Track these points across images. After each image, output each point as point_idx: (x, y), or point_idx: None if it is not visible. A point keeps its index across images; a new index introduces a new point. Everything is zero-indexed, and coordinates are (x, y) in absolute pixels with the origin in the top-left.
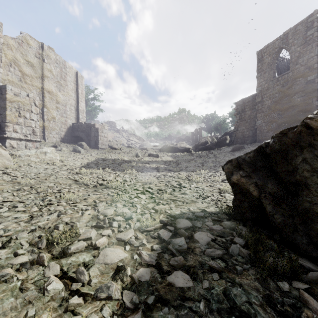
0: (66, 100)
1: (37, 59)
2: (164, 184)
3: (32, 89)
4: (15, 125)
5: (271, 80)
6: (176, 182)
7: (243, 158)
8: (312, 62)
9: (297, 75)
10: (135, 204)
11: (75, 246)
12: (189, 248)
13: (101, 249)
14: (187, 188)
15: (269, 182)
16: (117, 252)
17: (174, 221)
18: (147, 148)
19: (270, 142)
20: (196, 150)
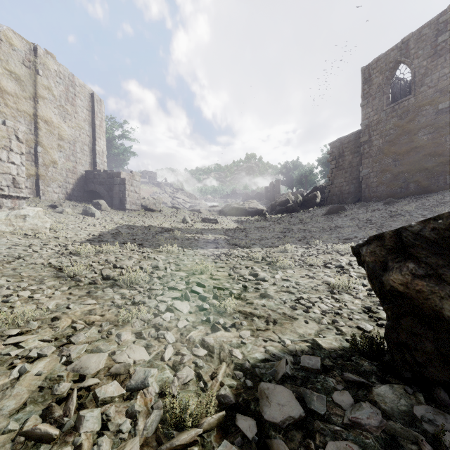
0: (76, 135)
1: (25, 70)
2: (227, 272)
3: (17, 115)
4: None
5: (383, 109)
6: (247, 268)
7: (415, 231)
8: (446, 83)
9: (422, 101)
10: (164, 333)
11: None
12: None
13: None
14: (268, 281)
15: None
16: None
17: (254, 391)
18: (201, 210)
19: None
20: (272, 213)
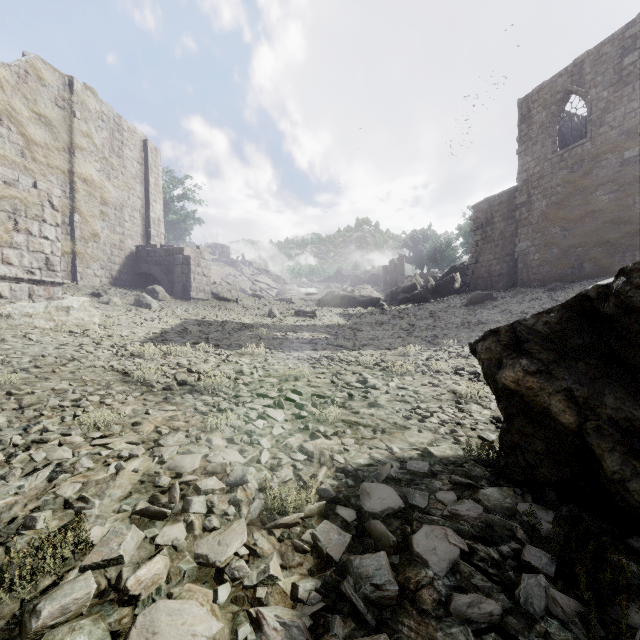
0: (123, 197)
1: (58, 111)
2: (329, 379)
3: (47, 173)
4: (5, 250)
5: (548, 158)
6: (354, 374)
7: (529, 325)
8: (634, 121)
9: (602, 147)
10: (258, 439)
11: (57, 602)
12: (401, 587)
13: (142, 602)
14: (380, 389)
15: (608, 390)
16: (187, 617)
17: (356, 490)
18: (293, 299)
19: (615, 284)
20: (393, 303)
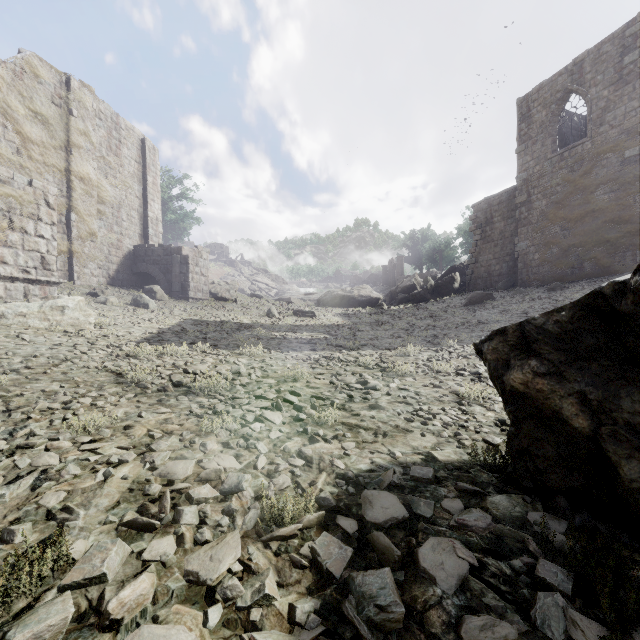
0: (121, 196)
1: (55, 109)
2: (328, 380)
3: (44, 171)
4: (0, 249)
5: (548, 157)
6: (354, 375)
7: (538, 324)
8: (635, 120)
9: (602, 147)
10: (255, 443)
11: (29, 629)
12: (407, 607)
13: (125, 627)
14: (380, 390)
15: (624, 392)
16: None
17: (357, 498)
18: (292, 299)
19: (633, 281)
20: (392, 303)
